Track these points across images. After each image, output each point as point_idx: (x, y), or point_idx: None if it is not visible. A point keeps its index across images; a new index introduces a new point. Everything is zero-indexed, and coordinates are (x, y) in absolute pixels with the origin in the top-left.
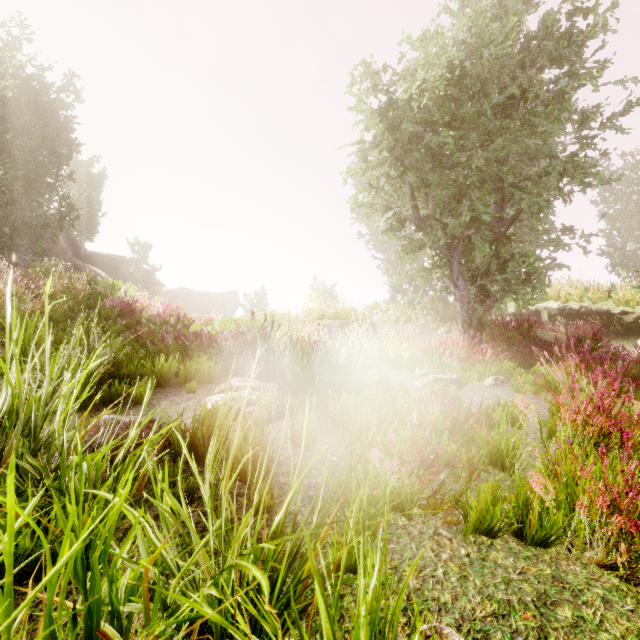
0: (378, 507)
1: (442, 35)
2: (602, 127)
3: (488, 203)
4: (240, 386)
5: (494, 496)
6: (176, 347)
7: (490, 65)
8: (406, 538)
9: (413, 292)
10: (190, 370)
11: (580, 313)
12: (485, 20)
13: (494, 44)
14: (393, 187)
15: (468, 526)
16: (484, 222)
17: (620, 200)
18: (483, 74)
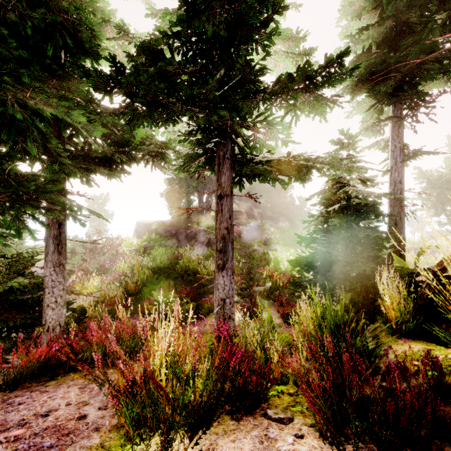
0: None
1: None
2: None
3: None
4: None
5: None
6: None
7: None
8: None
9: None
10: None
11: None
12: None
13: None
14: (432, 204)
15: None
16: None
17: None
18: None
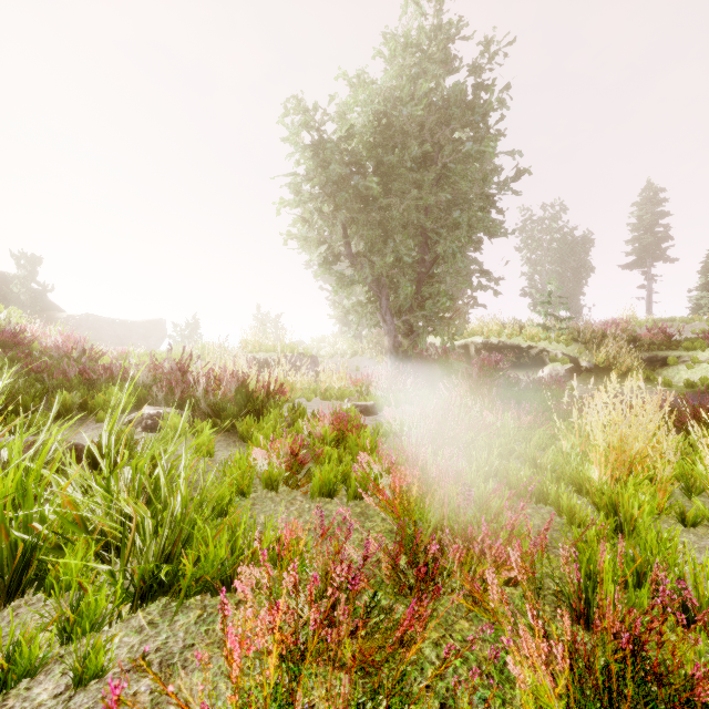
0: (244, 478)
1: (371, 83)
2: (499, 189)
3: (409, 246)
4: (151, 413)
5: (345, 476)
6: (81, 381)
7: (414, 118)
8: (270, 502)
9: (360, 325)
10: (97, 401)
11: (499, 347)
12: (408, 77)
13: (410, 104)
14: (326, 222)
15: (314, 490)
16: (408, 263)
17: (543, 246)
18: (407, 126)
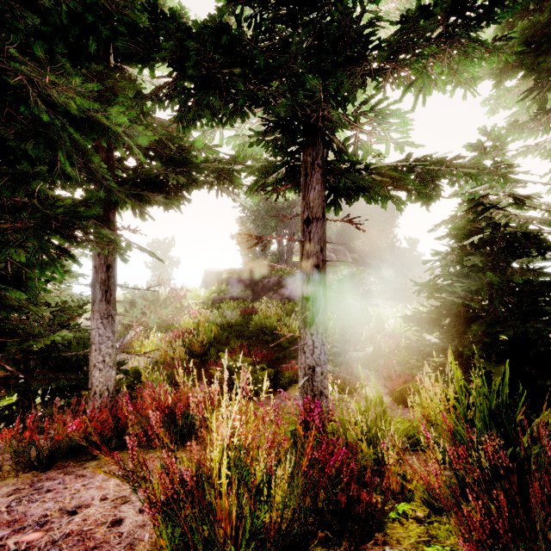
0: None
1: None
2: None
3: None
4: None
5: None
6: None
7: None
8: None
9: None
10: None
11: None
12: None
13: None
14: None
15: None
16: None
17: None
18: None
